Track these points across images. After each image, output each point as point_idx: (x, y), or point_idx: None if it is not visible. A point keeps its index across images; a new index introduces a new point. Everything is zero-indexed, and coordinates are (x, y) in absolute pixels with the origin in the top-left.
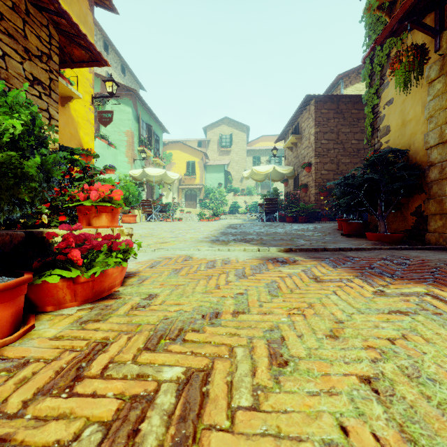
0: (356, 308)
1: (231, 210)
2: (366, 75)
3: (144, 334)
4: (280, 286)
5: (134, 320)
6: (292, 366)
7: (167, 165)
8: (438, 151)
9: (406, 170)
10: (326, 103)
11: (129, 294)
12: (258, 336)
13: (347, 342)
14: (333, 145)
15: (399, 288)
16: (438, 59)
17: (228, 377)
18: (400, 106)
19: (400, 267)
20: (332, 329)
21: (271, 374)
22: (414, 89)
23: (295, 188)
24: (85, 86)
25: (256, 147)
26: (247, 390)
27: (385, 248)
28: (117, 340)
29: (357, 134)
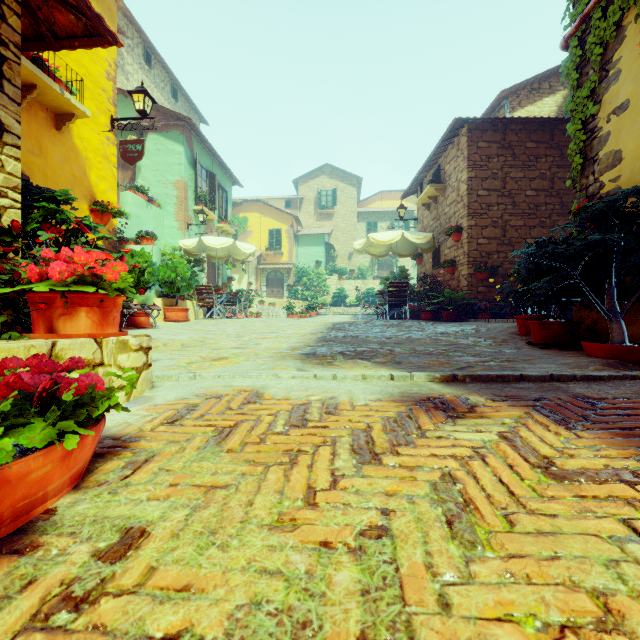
0: None
1: (335, 301)
2: (569, 68)
3: None
4: (471, 497)
5: None
6: None
7: (240, 234)
8: None
9: None
10: (486, 132)
11: (72, 527)
12: None
13: None
14: (497, 198)
15: None
16: None
17: None
18: None
19: None
20: None
21: None
22: None
23: (434, 268)
24: (100, 101)
25: (371, 208)
26: None
27: None
28: None
29: (535, 181)
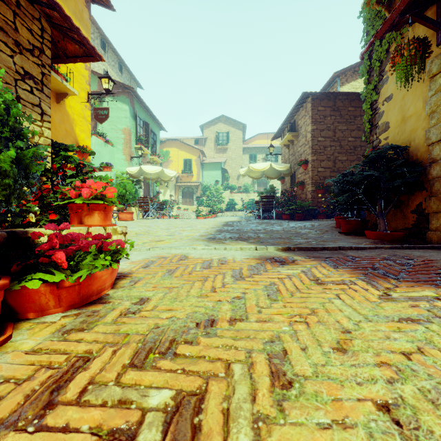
0: (363, 315)
1: (228, 207)
2: (364, 71)
3: (131, 347)
4: (279, 289)
5: (122, 329)
6: (298, 388)
7: (164, 162)
8: (440, 147)
9: (406, 166)
10: (323, 101)
11: (119, 298)
12: (258, 349)
13: (357, 357)
14: (330, 143)
15: (407, 291)
16: (440, 52)
17: (224, 403)
18: (400, 102)
19: (404, 268)
20: (339, 340)
21: (273, 399)
22: (415, 84)
23: (291, 186)
24: (81, 83)
25: (253, 144)
26: (246, 421)
27: (386, 247)
28: (101, 354)
29: (354, 131)
